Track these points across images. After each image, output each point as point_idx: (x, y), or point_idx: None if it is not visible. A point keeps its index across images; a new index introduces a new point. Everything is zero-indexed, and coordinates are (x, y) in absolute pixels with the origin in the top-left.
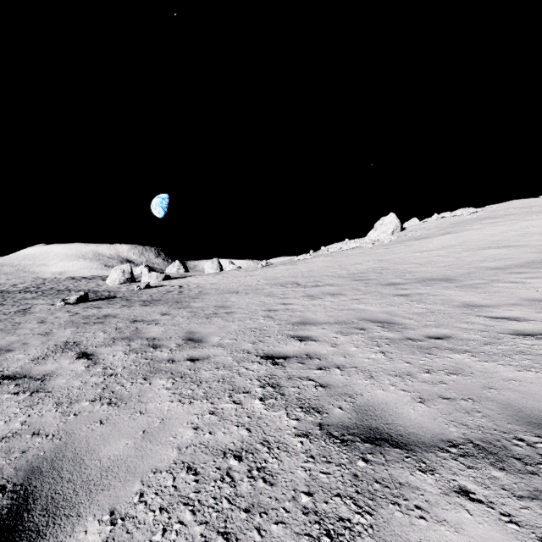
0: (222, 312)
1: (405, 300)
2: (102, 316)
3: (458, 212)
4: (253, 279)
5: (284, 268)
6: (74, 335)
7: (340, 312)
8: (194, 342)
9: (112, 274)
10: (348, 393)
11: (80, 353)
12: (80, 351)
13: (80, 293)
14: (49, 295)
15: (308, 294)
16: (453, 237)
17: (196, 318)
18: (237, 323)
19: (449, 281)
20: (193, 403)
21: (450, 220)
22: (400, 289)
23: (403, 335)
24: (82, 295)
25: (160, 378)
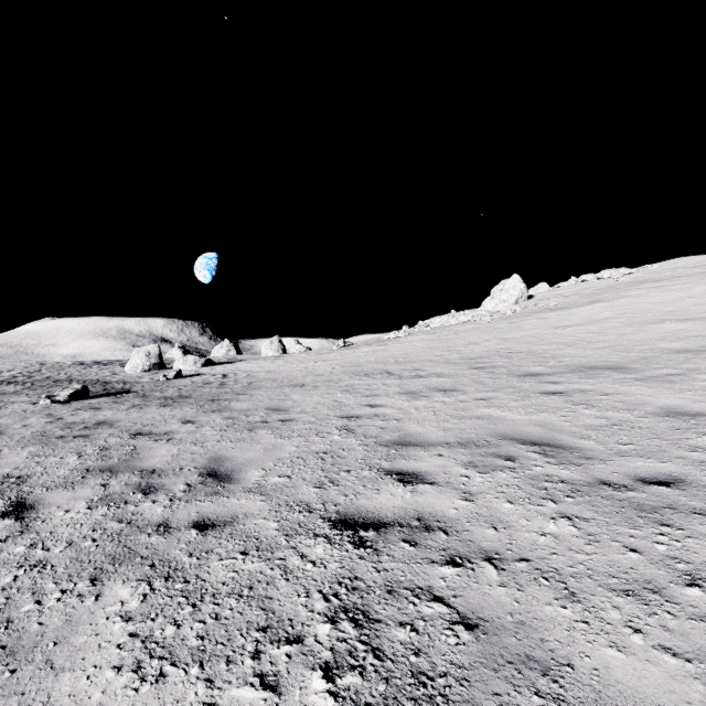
0: (275, 420)
1: (562, 401)
2: (94, 424)
3: (605, 273)
4: (326, 366)
5: (370, 349)
6: (29, 462)
7: (461, 423)
8: (217, 481)
9: (132, 358)
10: (535, 656)
11: (13, 503)
12: (17, 497)
13: (75, 386)
14: (39, 389)
15: (407, 389)
16: (605, 307)
17: (234, 429)
18: (296, 440)
19: (620, 371)
20: (165, 679)
21: (594, 284)
22: (548, 382)
23: (590, 475)
24: (78, 390)
25: (124, 578)
